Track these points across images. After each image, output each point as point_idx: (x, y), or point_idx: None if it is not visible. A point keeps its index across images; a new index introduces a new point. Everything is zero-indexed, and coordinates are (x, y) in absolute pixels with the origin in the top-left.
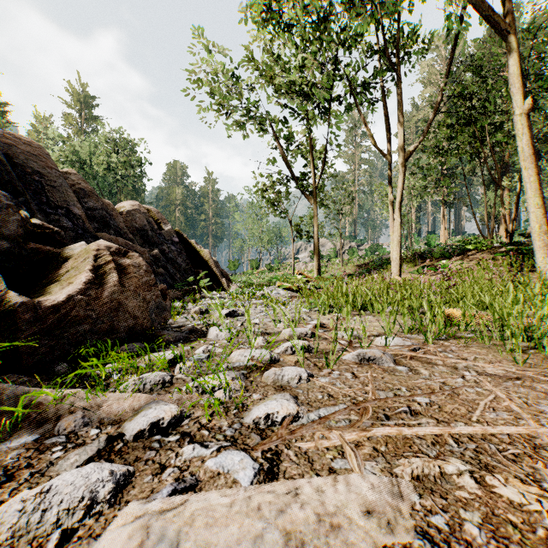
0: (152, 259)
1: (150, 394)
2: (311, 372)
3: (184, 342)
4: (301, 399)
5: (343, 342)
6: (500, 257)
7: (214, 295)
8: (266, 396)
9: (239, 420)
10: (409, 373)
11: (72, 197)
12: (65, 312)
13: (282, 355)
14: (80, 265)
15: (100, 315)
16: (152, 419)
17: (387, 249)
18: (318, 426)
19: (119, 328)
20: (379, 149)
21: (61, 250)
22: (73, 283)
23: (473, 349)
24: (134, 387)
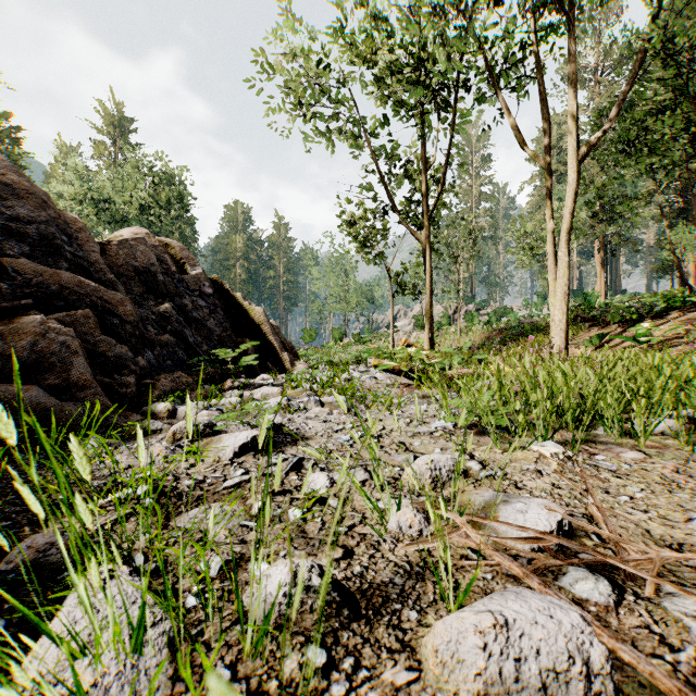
0: (156, 319)
1: None
2: None
3: None
4: None
5: None
6: None
7: (265, 381)
8: None
9: None
10: None
11: None
12: None
13: None
14: None
15: None
16: None
17: (518, 314)
18: None
19: None
20: (530, 150)
21: None
22: None
23: None
24: None
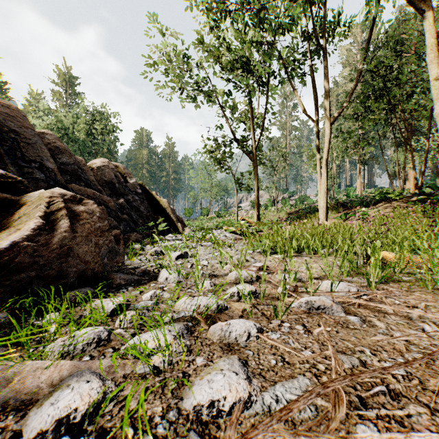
0: (118, 207)
1: (81, 356)
2: (260, 325)
3: (134, 286)
4: (252, 366)
5: (288, 286)
6: (411, 205)
7: (171, 238)
8: (211, 360)
9: (176, 404)
10: (364, 326)
11: (46, 153)
12: (11, 258)
13: (229, 302)
14: (32, 212)
15: (48, 261)
16: (60, 413)
17: (313, 199)
18: (278, 426)
19: (68, 273)
20: (309, 115)
21: (20, 197)
22: (21, 230)
23: (418, 295)
24: (62, 349)
